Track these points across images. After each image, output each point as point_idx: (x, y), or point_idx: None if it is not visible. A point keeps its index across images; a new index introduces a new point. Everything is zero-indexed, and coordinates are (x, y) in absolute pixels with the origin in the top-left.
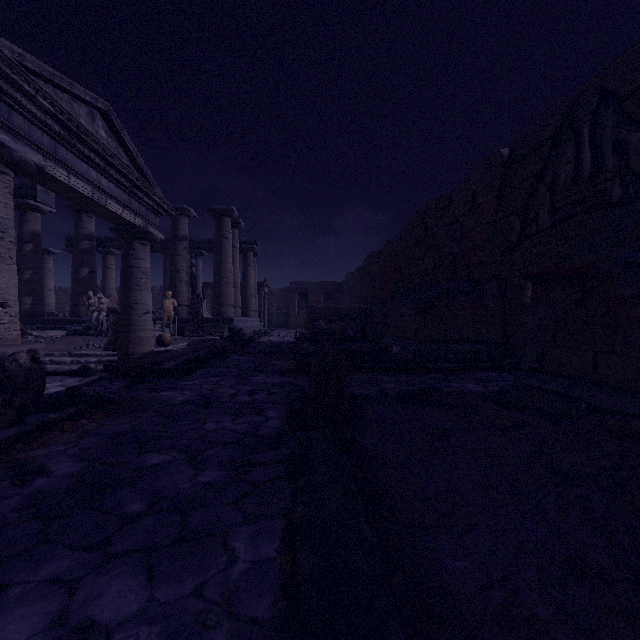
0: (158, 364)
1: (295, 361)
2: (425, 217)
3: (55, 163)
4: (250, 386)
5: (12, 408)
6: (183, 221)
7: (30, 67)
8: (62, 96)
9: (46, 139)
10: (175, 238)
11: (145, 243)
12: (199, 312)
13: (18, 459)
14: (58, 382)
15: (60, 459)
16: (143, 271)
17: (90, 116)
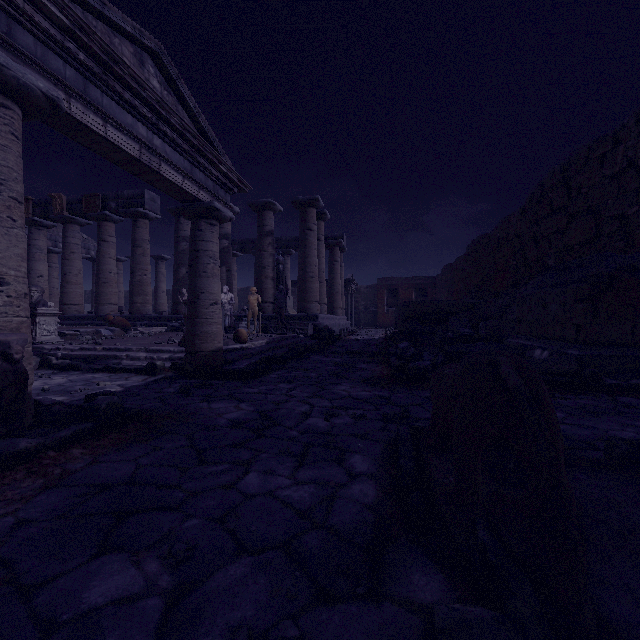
0: (228, 363)
1: (389, 365)
2: (567, 174)
3: (84, 106)
4: (329, 400)
5: None
6: (269, 216)
7: None
8: (96, 24)
9: (71, 73)
10: (261, 234)
11: (213, 223)
12: (282, 308)
13: None
14: (121, 380)
15: None
16: (210, 255)
17: (138, 59)
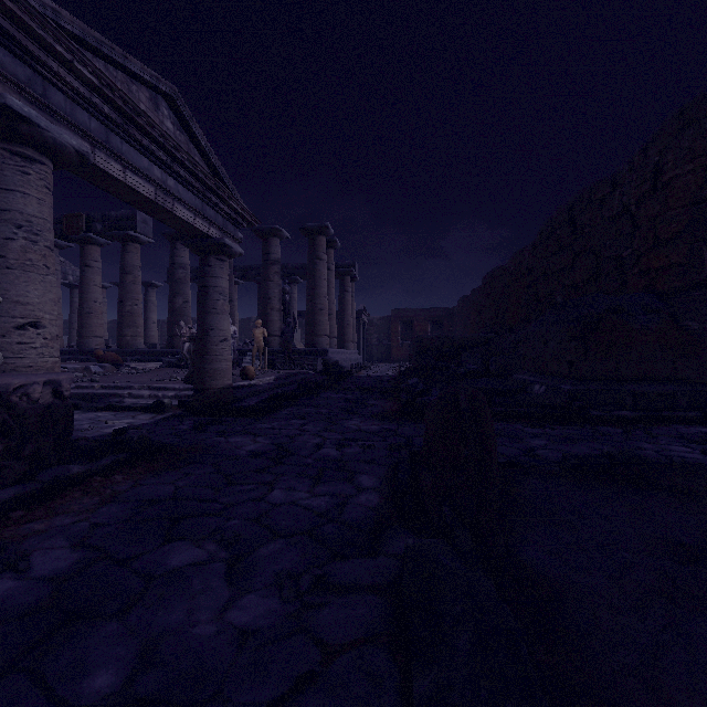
0: (238, 401)
1: (399, 401)
2: (573, 213)
3: (107, 154)
4: (340, 434)
5: (21, 458)
6: (275, 243)
7: (69, 29)
8: (116, 74)
9: (95, 124)
10: (266, 262)
11: (222, 258)
12: (290, 342)
13: (3, 537)
14: (129, 419)
15: (55, 542)
16: (220, 291)
17: (153, 102)
